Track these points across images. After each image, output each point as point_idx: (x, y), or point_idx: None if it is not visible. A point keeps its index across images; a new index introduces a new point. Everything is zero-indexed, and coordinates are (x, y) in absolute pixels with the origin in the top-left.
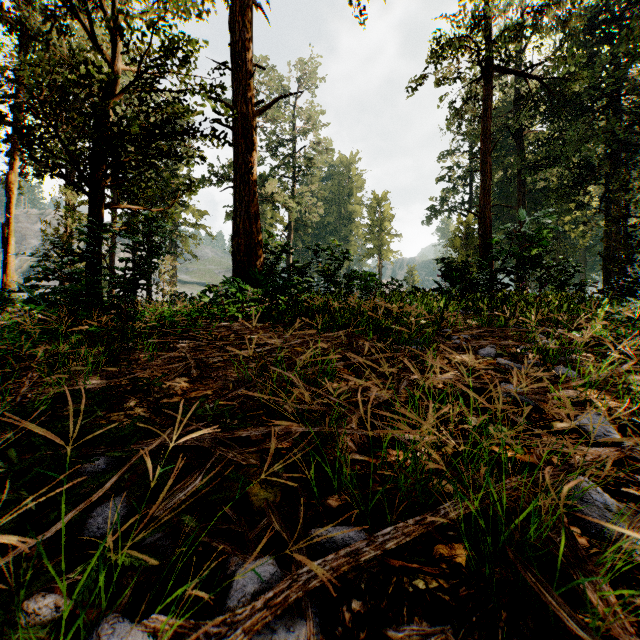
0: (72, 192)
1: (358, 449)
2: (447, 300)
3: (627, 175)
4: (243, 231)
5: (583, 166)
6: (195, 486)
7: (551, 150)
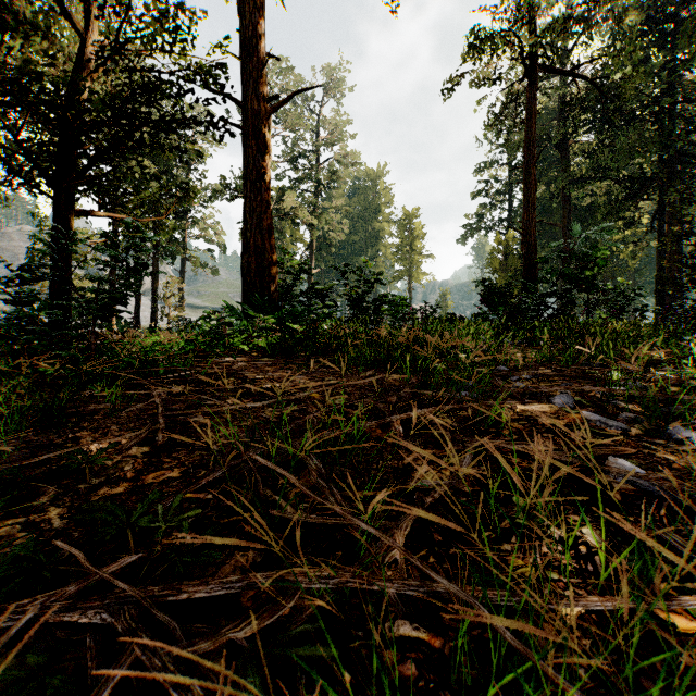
0: None
1: (408, 609)
2: (496, 329)
3: (690, 187)
4: (254, 247)
5: (635, 179)
6: None
7: (599, 161)
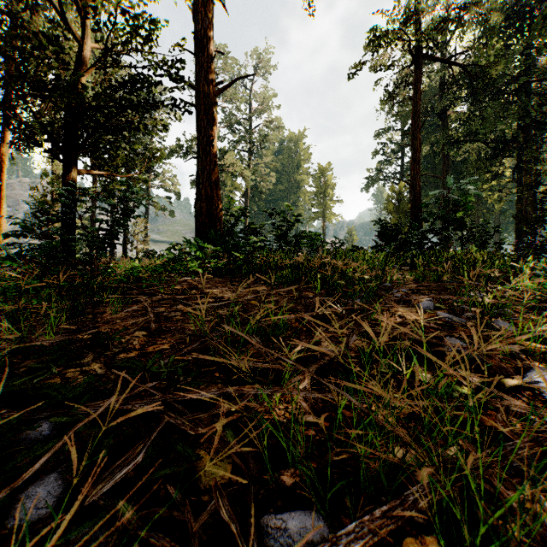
0: (57, 163)
1: (312, 410)
2: (385, 257)
3: (539, 148)
4: (205, 196)
5: (499, 141)
6: (137, 463)
7: (471, 127)
